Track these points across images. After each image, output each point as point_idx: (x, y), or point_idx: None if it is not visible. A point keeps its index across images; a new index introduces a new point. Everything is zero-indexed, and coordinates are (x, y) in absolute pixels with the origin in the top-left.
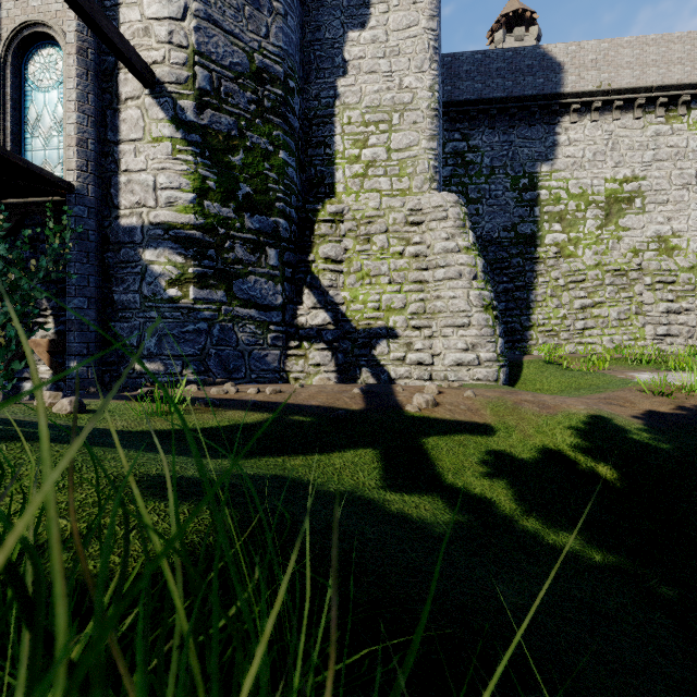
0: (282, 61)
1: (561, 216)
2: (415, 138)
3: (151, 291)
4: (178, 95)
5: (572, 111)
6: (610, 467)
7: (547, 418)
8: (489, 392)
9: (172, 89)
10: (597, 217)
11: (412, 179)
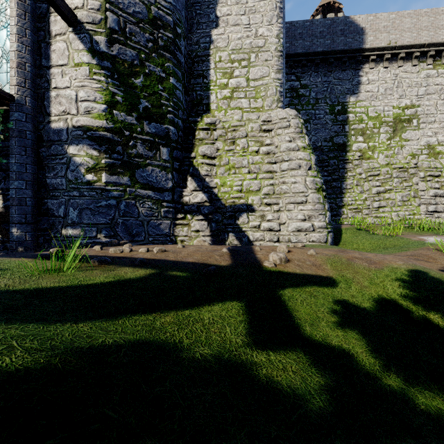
0: (172, 13)
1: (363, 131)
2: (266, 71)
3: (74, 176)
4: (93, 32)
5: (370, 61)
6: (440, 316)
7: (376, 272)
8: (326, 251)
9: (89, 28)
10: (387, 132)
11: (264, 100)
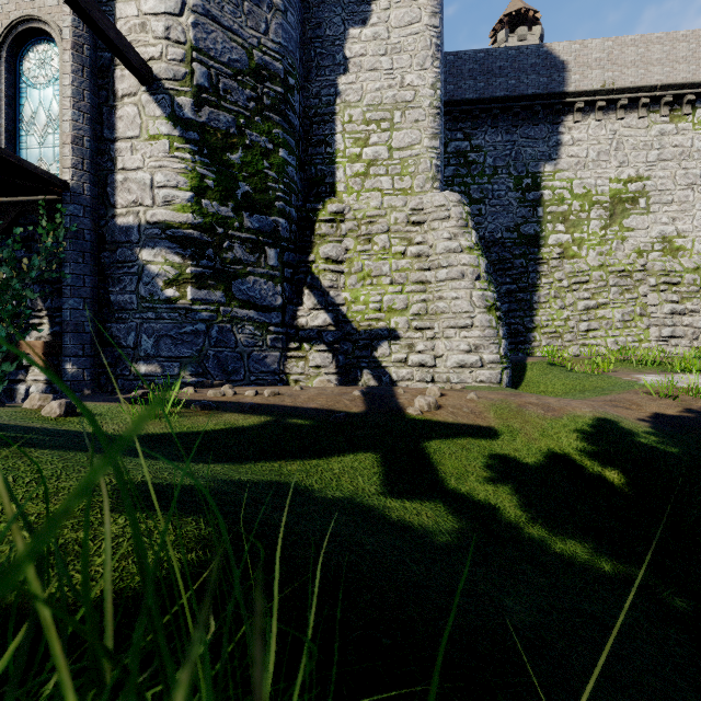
0: (282, 58)
1: (564, 216)
2: (417, 137)
3: (148, 291)
4: (175, 92)
5: (575, 110)
6: (617, 472)
7: (552, 421)
8: (492, 394)
9: (170, 86)
10: (601, 217)
11: (414, 178)
